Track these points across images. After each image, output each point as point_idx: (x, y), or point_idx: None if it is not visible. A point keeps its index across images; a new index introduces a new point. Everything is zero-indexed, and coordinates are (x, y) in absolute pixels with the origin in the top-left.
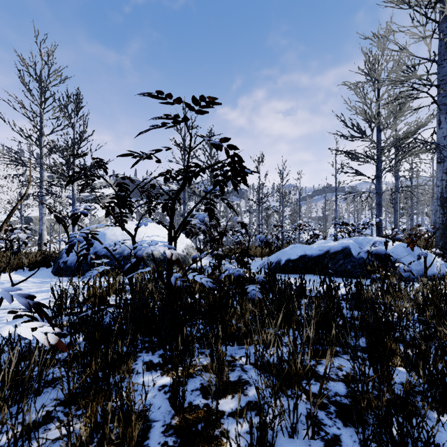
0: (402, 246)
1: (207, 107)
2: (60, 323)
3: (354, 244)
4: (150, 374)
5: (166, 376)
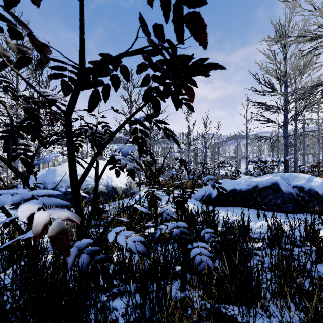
0: None
1: None
2: None
3: (281, 179)
4: None
5: None
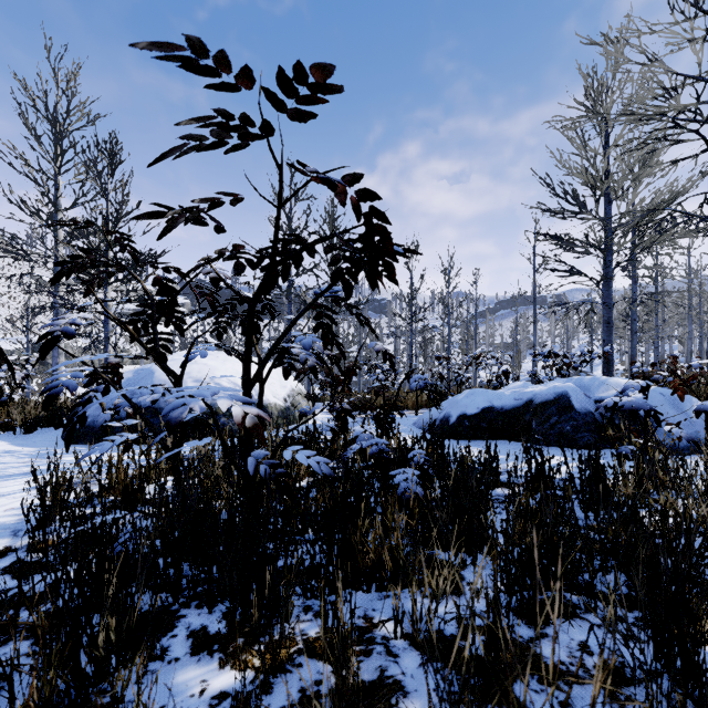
0: (659, 392)
1: (311, 101)
2: (47, 538)
3: (576, 388)
4: (198, 662)
5: (230, 669)
